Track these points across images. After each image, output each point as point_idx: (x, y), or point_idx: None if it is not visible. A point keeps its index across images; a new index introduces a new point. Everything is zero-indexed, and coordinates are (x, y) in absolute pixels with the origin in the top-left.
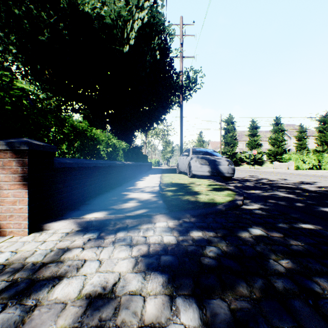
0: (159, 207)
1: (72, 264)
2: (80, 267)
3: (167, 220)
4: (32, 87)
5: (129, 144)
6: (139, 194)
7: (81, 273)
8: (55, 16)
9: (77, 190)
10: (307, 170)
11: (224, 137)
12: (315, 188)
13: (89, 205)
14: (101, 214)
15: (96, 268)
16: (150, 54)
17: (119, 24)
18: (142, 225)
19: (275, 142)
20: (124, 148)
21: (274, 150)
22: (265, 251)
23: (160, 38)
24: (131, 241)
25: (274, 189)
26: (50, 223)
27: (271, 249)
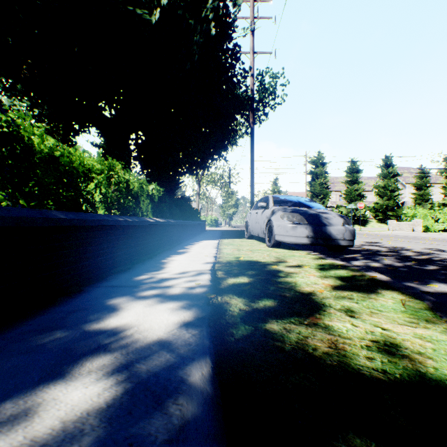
0: None
1: None
2: None
3: None
4: None
5: (171, 194)
6: (148, 308)
7: None
8: None
9: None
10: (442, 232)
11: (310, 185)
12: None
13: None
14: None
15: None
16: (201, 34)
17: None
18: None
19: (385, 191)
20: (153, 195)
21: (384, 204)
22: None
23: None
24: None
25: None
26: None
27: None
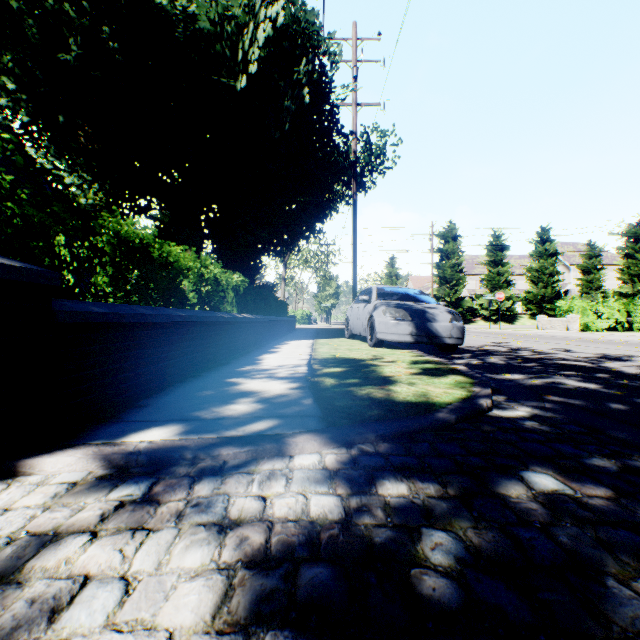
0: (303, 414)
1: (44, 593)
2: (62, 606)
3: (321, 448)
4: (6, 136)
5: (250, 281)
6: (263, 383)
7: (56, 635)
8: (93, 14)
9: (119, 375)
10: (605, 332)
11: (438, 267)
12: (637, 370)
13: (146, 410)
14: (166, 433)
15: (106, 611)
16: (292, 96)
17: (226, 31)
18: (260, 463)
19: (540, 276)
20: (237, 287)
21: (538, 293)
22: (586, 548)
23: (310, 60)
24: (225, 511)
25: (551, 372)
26: (37, 457)
27: (599, 539)
